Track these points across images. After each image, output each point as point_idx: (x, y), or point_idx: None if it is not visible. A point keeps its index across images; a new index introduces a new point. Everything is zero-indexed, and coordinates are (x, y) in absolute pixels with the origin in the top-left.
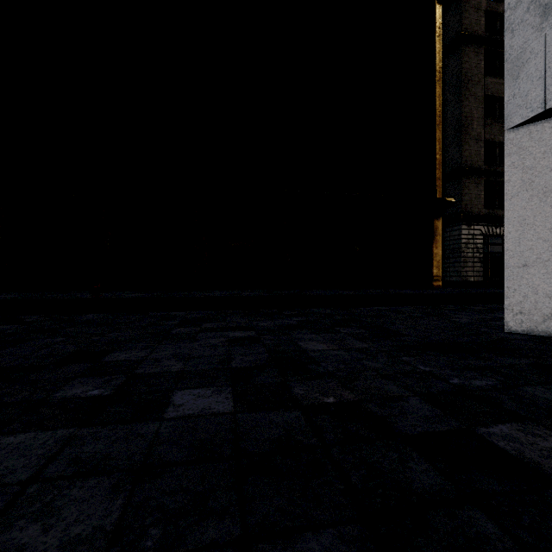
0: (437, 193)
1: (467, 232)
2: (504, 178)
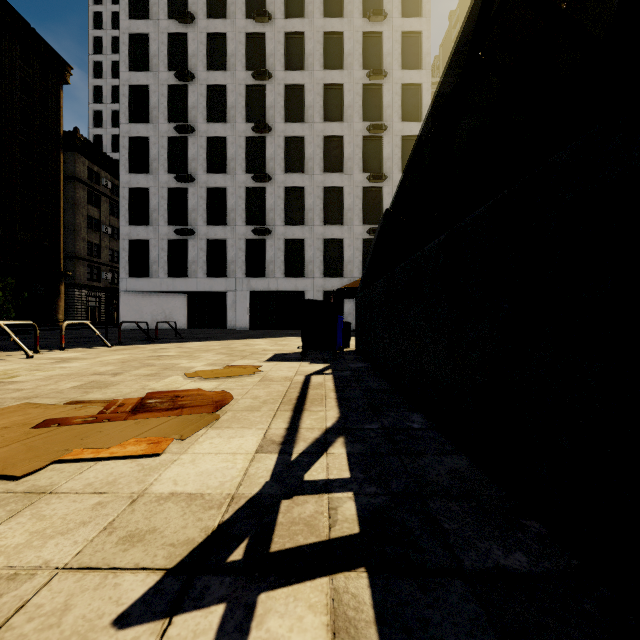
0: (62, 268)
1: (79, 293)
2: (120, 300)
